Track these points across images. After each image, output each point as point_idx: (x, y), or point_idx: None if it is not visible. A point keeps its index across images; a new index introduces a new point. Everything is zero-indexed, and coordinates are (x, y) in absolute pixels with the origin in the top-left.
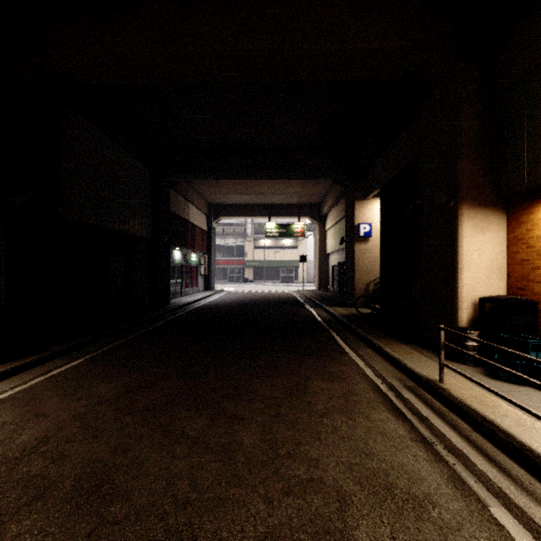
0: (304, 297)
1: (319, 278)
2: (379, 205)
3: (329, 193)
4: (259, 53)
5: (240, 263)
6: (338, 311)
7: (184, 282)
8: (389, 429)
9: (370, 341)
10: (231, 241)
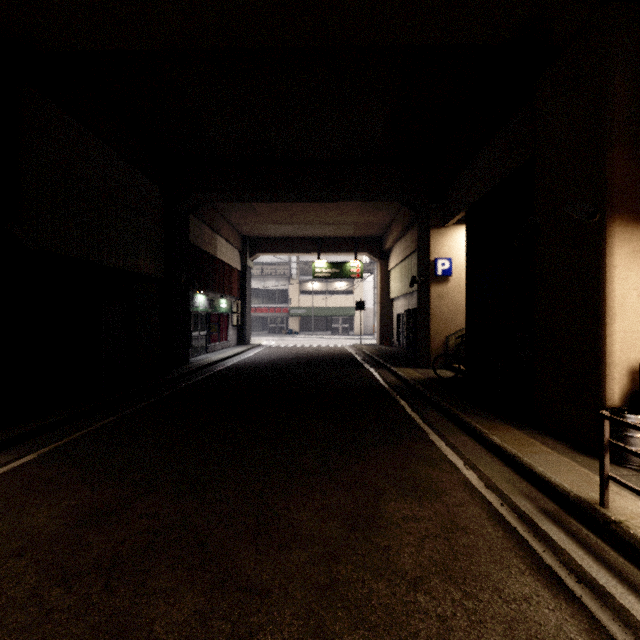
0: (363, 353)
1: (380, 329)
2: (465, 233)
3: (394, 223)
4: None
5: (283, 311)
6: (409, 374)
7: (211, 335)
8: (548, 626)
9: (464, 422)
10: (271, 284)
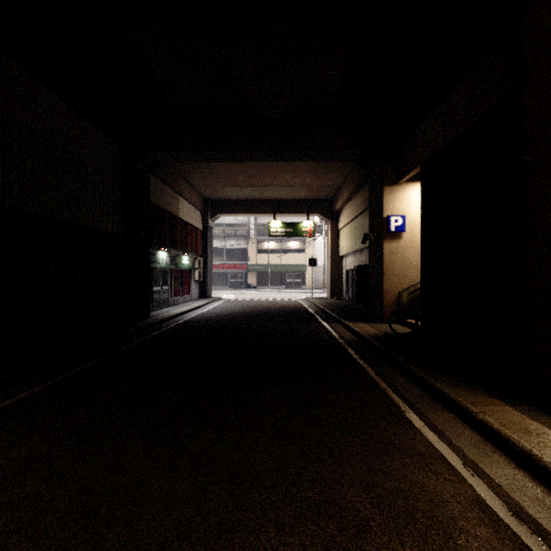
0: (315, 306)
1: (330, 284)
2: (421, 189)
3: (344, 185)
4: None
5: (242, 267)
6: (364, 329)
7: (173, 289)
8: None
9: (443, 393)
10: (232, 243)
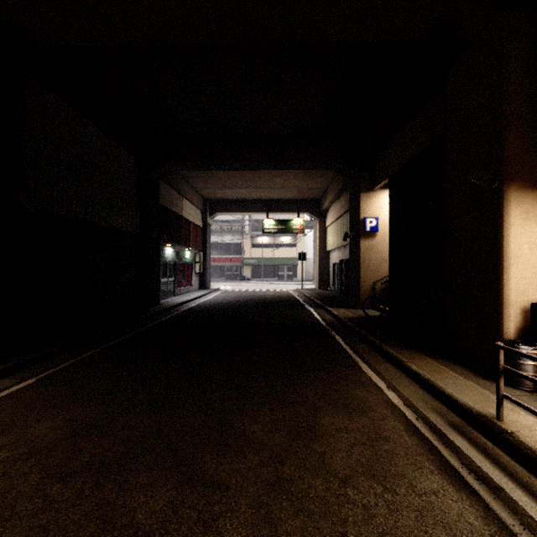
0: (304, 296)
1: (319, 276)
2: (389, 196)
3: (330, 187)
4: (255, 1)
5: (237, 261)
6: (343, 313)
7: (177, 281)
8: (451, 514)
9: (388, 352)
10: (228, 238)
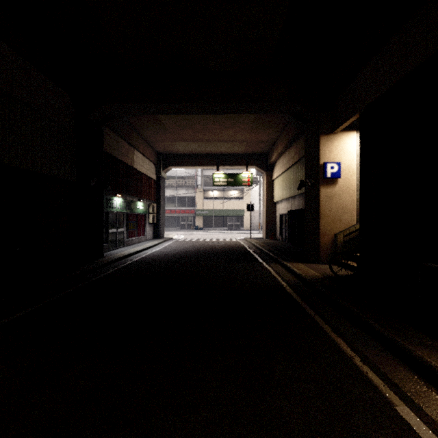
0: (254, 246)
1: (266, 226)
2: (360, 135)
3: (278, 140)
4: None
5: (191, 212)
6: (304, 270)
7: (129, 231)
8: None
9: (433, 370)
10: (182, 192)
